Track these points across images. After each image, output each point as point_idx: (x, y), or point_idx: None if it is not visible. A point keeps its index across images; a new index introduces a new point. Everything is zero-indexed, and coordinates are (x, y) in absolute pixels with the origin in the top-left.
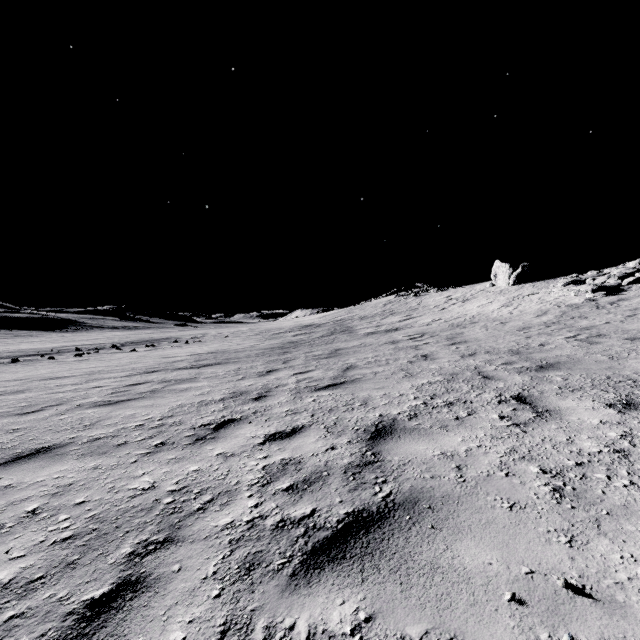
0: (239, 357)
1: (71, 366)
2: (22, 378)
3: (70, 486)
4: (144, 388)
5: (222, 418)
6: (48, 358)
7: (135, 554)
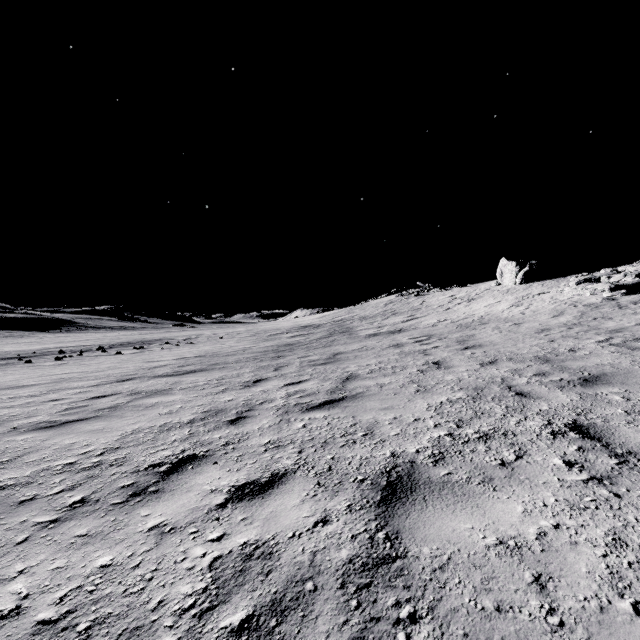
0: (227, 362)
1: (44, 372)
2: None
3: None
4: (106, 403)
5: (181, 453)
6: (24, 362)
7: None
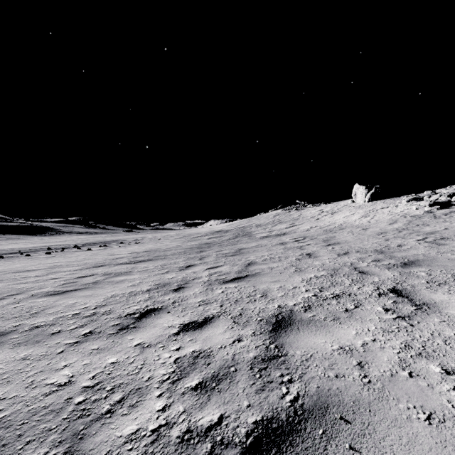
0: (166, 255)
1: (40, 261)
2: (0, 271)
3: None
4: (89, 280)
5: (146, 308)
6: (25, 255)
7: None
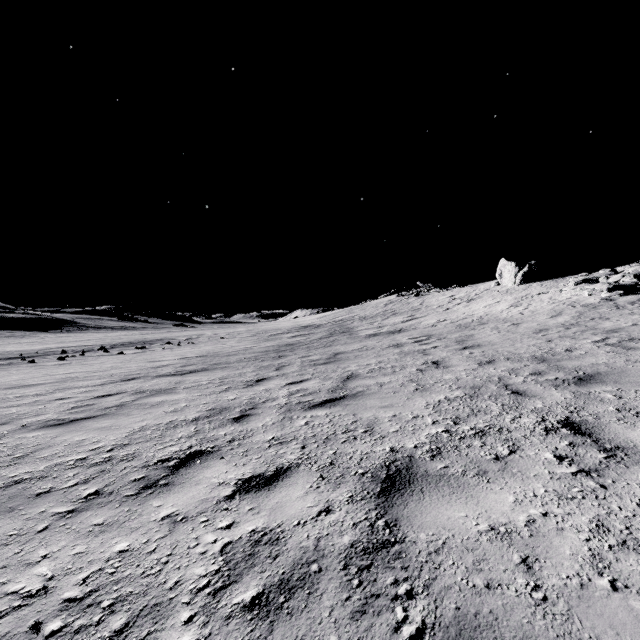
0: (229, 362)
1: (47, 371)
2: None
3: None
4: (112, 401)
5: (188, 449)
6: (28, 362)
7: None
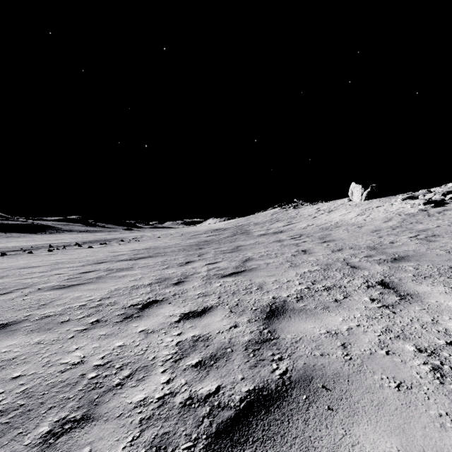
0: (166, 252)
1: (43, 258)
2: (5, 267)
3: (13, 360)
4: (92, 275)
5: (148, 299)
6: (27, 252)
7: (51, 434)
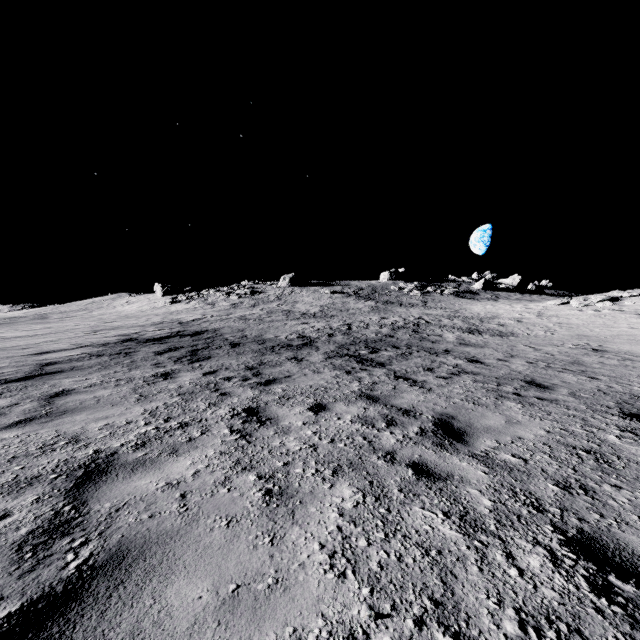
0: None
1: None
2: None
3: None
4: None
5: None
6: None
7: None
